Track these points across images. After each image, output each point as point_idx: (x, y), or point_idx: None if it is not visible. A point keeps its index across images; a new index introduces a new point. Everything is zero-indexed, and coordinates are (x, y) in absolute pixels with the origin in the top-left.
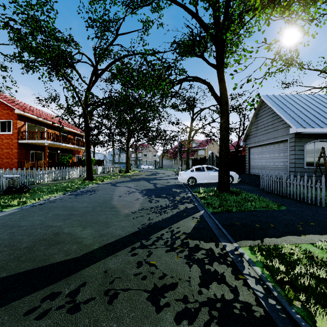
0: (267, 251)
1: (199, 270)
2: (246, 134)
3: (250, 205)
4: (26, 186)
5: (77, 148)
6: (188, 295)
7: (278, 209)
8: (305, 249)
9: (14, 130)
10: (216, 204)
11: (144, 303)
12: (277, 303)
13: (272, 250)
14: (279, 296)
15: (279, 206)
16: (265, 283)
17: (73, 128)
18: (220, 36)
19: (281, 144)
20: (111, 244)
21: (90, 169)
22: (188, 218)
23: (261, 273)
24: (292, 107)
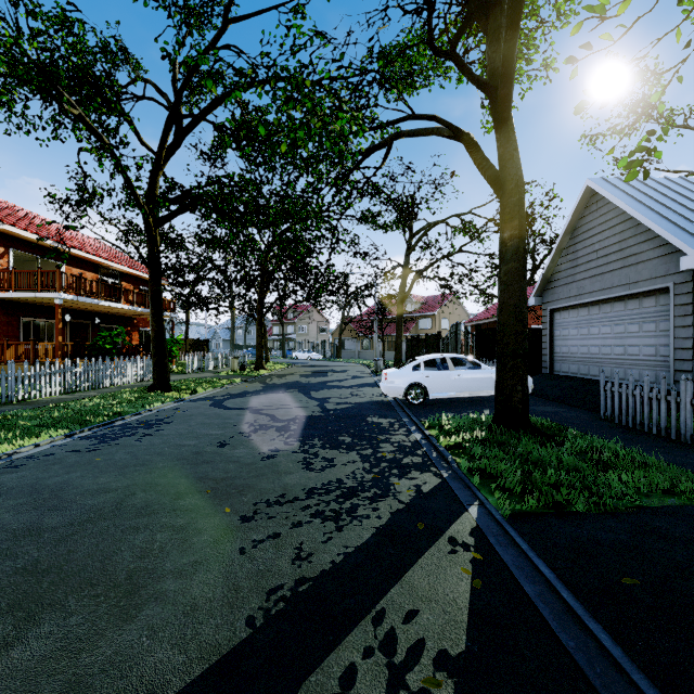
0: None
1: None
2: (545, 278)
3: (619, 482)
4: None
5: (142, 313)
6: None
7: None
8: None
9: None
10: (510, 477)
11: None
12: None
13: None
14: None
15: None
16: None
17: (133, 266)
18: None
19: (647, 300)
20: None
21: (162, 363)
22: (436, 551)
23: None
24: (674, 204)
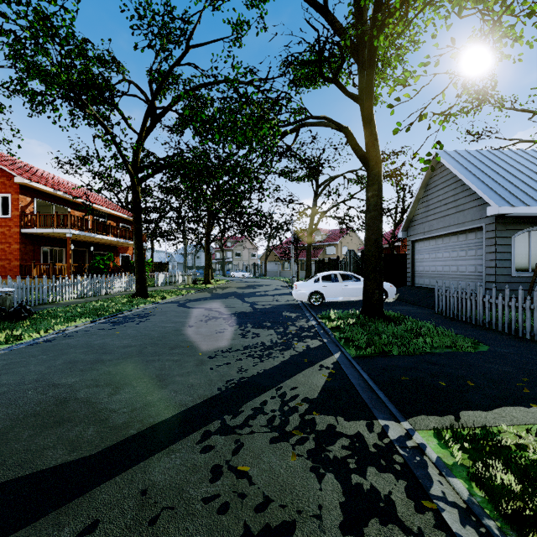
0: (472, 441)
1: (338, 486)
2: (408, 219)
3: (423, 342)
4: (26, 307)
5: (123, 243)
6: None
7: (474, 350)
8: None
9: (13, 212)
10: (361, 340)
11: None
12: None
13: (481, 438)
14: None
15: (476, 345)
16: (482, 522)
17: (116, 209)
18: (368, 43)
19: (470, 234)
20: (163, 425)
21: (142, 278)
22: (312, 369)
23: (469, 494)
24: (489, 170)
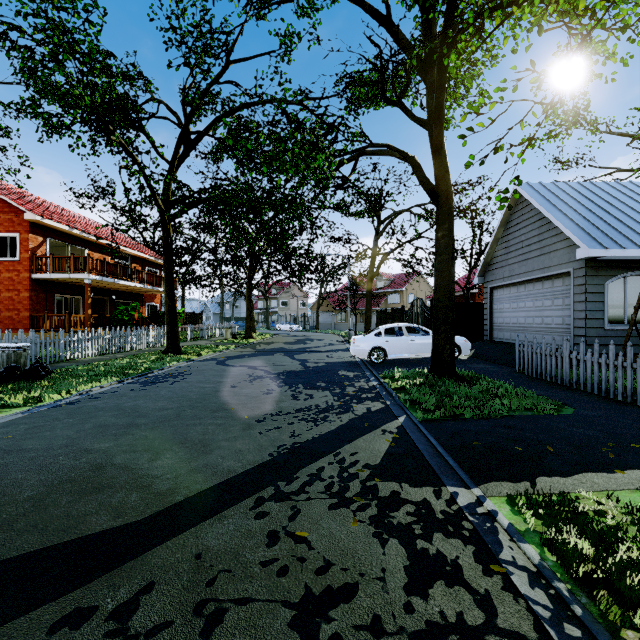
0: (547, 508)
1: (402, 551)
2: (485, 262)
3: (500, 404)
4: (43, 365)
5: (150, 291)
6: (382, 614)
7: (557, 413)
8: (630, 503)
9: (22, 254)
10: (429, 402)
11: (283, 635)
12: (585, 635)
13: (557, 504)
14: (588, 617)
15: (560, 407)
16: (551, 585)
17: (141, 250)
18: (438, 61)
19: (557, 281)
20: (212, 491)
21: (174, 331)
22: (373, 434)
23: (540, 558)
24: (579, 206)
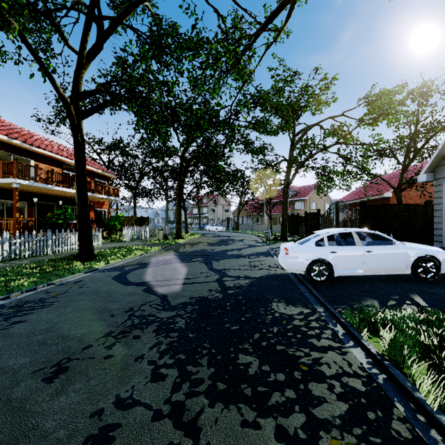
0: None
1: None
2: (440, 154)
3: None
4: None
5: (93, 197)
6: None
7: None
8: None
9: None
10: None
11: None
12: None
13: None
14: None
15: None
16: None
17: (89, 164)
18: None
19: None
20: None
21: (85, 235)
22: None
23: None
24: None
